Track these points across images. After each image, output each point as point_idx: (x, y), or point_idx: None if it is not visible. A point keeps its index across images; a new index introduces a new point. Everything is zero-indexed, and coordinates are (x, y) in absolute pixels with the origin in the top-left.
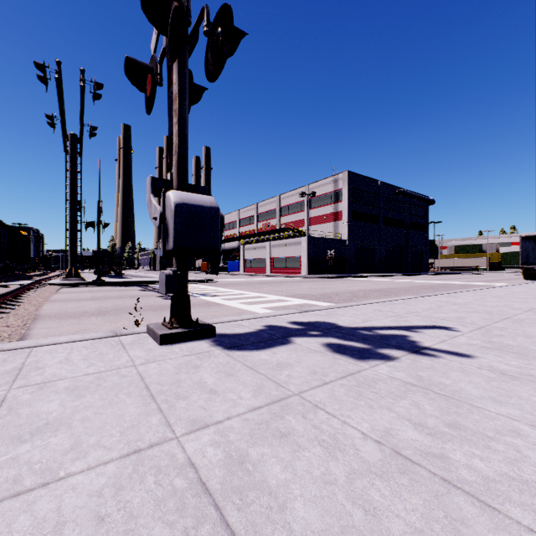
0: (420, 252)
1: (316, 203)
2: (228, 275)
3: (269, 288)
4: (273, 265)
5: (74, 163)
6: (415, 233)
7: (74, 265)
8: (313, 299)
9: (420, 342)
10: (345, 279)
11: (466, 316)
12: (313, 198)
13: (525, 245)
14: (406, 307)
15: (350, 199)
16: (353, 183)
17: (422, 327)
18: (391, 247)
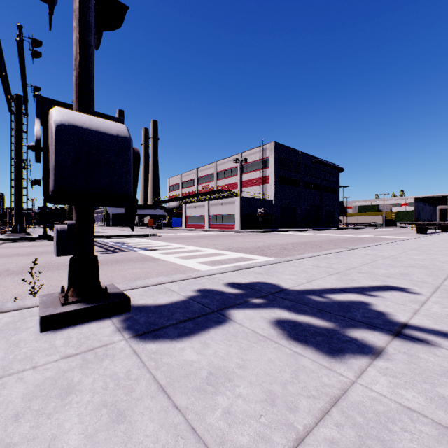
0: (332, 211)
1: (247, 169)
2: (171, 230)
3: (207, 242)
4: (211, 221)
5: (19, 123)
6: (328, 195)
7: (20, 220)
8: (248, 252)
9: (390, 315)
10: (273, 233)
11: (408, 272)
12: (245, 164)
13: (417, 205)
14: (342, 262)
15: (276, 166)
16: (278, 152)
17: (376, 289)
18: (309, 206)
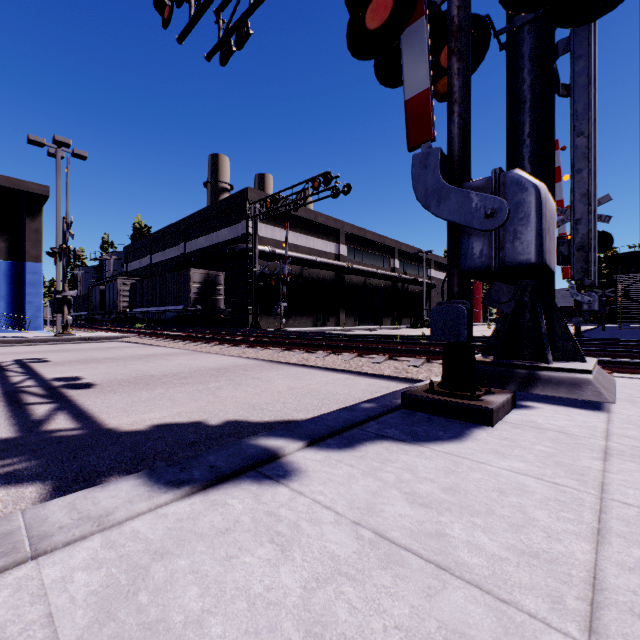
0: None
1: None
2: None
3: None
4: None
5: None
6: None
7: None
8: None
9: None
10: None
11: None
12: None
13: None
14: None
15: None
16: None
17: None
18: None
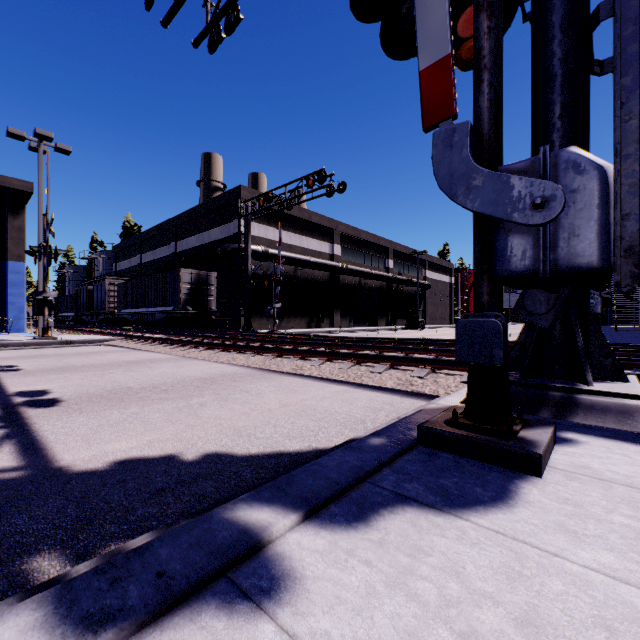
0: None
1: None
2: None
3: None
4: None
5: None
6: None
7: None
8: None
9: None
10: None
11: None
12: None
13: None
14: None
15: None
16: None
17: None
18: None
